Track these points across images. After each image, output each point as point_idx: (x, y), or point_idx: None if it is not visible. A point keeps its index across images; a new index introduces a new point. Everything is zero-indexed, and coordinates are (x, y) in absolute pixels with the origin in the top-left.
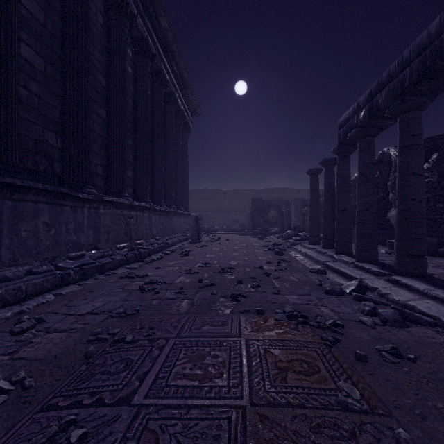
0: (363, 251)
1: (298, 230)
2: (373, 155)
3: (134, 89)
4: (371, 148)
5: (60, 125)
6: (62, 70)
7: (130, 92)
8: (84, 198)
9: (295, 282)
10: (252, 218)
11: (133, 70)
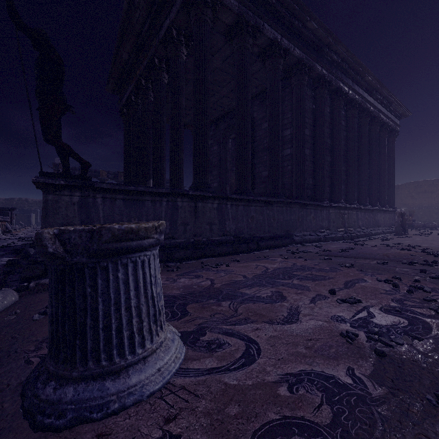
0: None
1: None
2: None
3: (345, 133)
4: None
5: (313, 174)
6: (314, 149)
7: (343, 137)
8: (325, 206)
9: None
10: None
11: (345, 121)
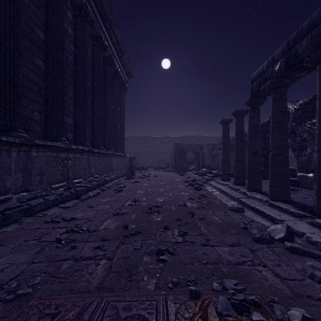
0: (277, 191)
1: (211, 168)
2: (286, 104)
3: (74, 48)
4: (284, 98)
5: None
6: None
7: (70, 50)
8: (9, 141)
9: (220, 225)
10: (175, 158)
11: (73, 31)
